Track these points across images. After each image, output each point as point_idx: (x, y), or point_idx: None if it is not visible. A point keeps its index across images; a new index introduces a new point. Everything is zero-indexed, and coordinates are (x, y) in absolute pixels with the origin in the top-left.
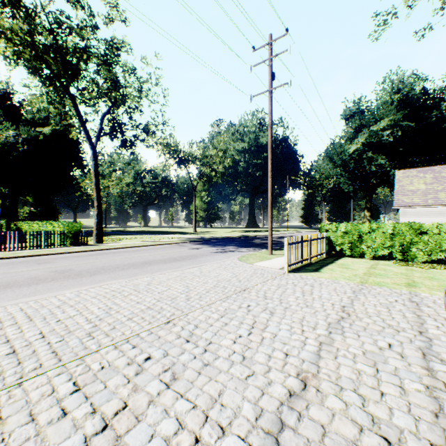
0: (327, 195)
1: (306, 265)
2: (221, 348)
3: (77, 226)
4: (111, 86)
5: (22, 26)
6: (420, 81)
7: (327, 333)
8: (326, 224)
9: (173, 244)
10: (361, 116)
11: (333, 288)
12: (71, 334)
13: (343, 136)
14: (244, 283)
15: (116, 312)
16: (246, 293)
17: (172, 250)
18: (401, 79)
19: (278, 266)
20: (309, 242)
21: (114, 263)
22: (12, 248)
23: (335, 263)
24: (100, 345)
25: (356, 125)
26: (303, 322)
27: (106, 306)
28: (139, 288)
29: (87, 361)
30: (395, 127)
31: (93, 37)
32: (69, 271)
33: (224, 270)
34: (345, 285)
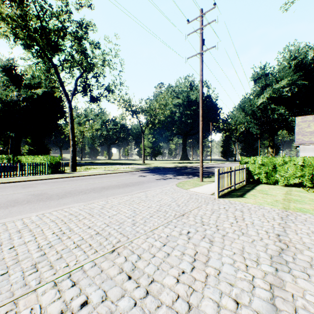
0: (240, 136)
1: (232, 191)
2: (163, 289)
3: (56, 159)
4: (81, 55)
5: (16, 11)
6: (312, 50)
7: (273, 270)
8: (245, 157)
9: (127, 173)
10: (266, 78)
11: (261, 213)
12: (17, 265)
13: (252, 93)
14: (183, 208)
15: (67, 238)
16: (185, 217)
17: (125, 177)
18: (297, 49)
19: (209, 192)
20: (233, 172)
21: (80, 187)
22: (9, 175)
23: (255, 189)
24: (40, 281)
25: (262, 85)
26: (244, 254)
27: (61, 231)
28: (93, 211)
29: (19, 305)
30: (292, 85)
31: (68, 20)
32: (43, 194)
33: (165, 195)
34: (271, 211)
